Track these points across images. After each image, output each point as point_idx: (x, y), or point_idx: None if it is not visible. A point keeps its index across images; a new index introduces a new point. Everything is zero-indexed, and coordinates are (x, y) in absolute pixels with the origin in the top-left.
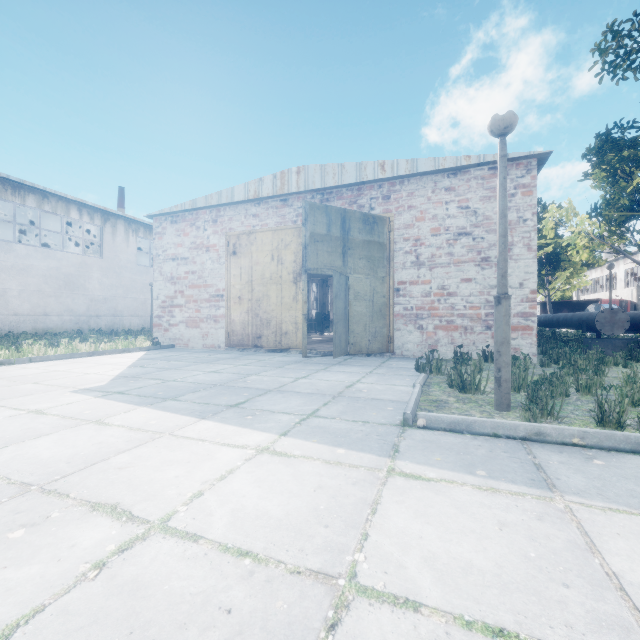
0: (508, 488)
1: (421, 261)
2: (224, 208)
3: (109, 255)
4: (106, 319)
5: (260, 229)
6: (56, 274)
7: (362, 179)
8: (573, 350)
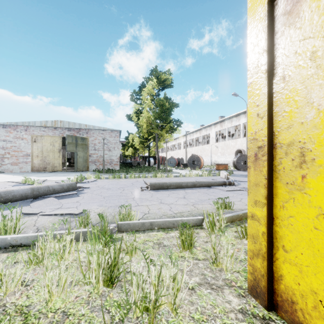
0: None
1: (96, 149)
2: (30, 126)
3: None
4: None
5: (46, 135)
6: None
7: (81, 127)
8: (121, 168)
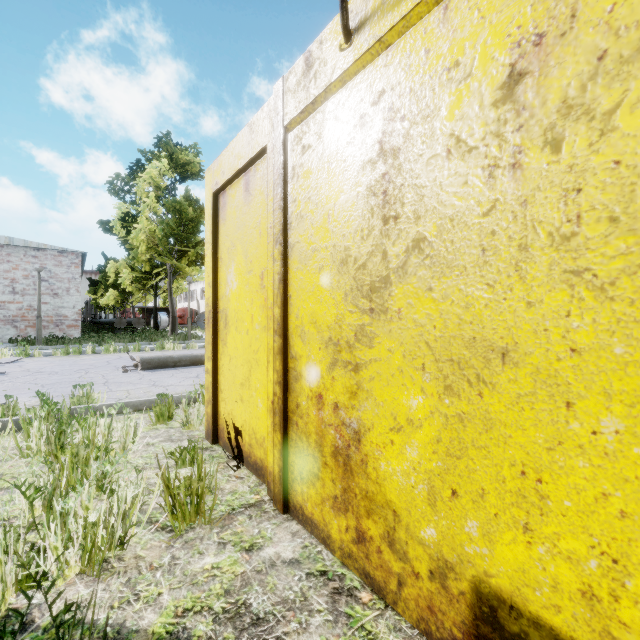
0: None
1: (17, 291)
2: None
3: None
4: None
5: None
6: None
7: None
8: (85, 333)
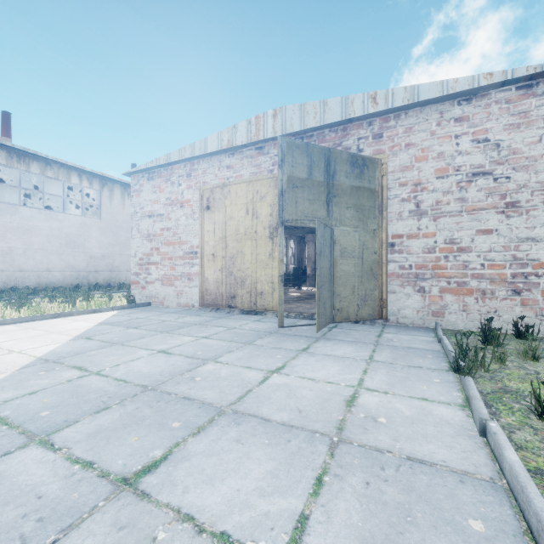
0: None
1: (422, 209)
2: (198, 161)
3: (107, 216)
4: (104, 274)
5: (234, 181)
6: (58, 234)
7: (348, 116)
8: None
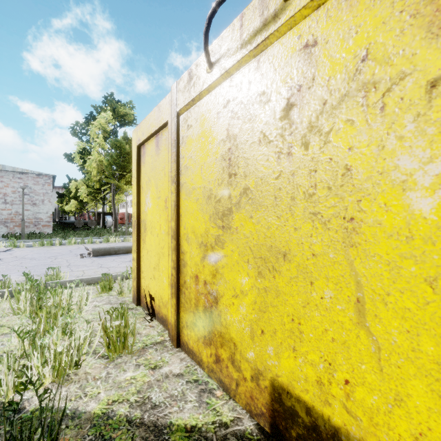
0: None
1: (7, 202)
2: None
3: None
4: None
5: None
6: None
7: None
8: (55, 231)
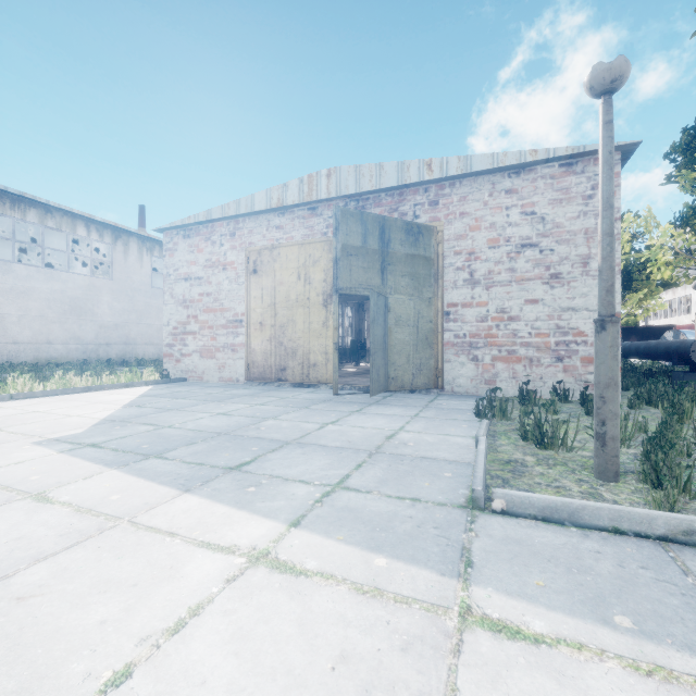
0: (689, 668)
1: (476, 279)
2: (243, 219)
3: (120, 276)
4: (117, 348)
5: (284, 243)
6: (61, 297)
7: (404, 181)
8: (677, 389)
